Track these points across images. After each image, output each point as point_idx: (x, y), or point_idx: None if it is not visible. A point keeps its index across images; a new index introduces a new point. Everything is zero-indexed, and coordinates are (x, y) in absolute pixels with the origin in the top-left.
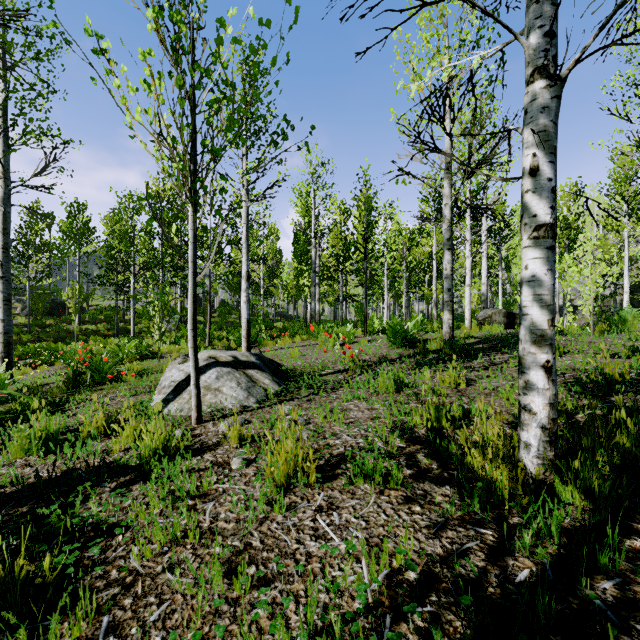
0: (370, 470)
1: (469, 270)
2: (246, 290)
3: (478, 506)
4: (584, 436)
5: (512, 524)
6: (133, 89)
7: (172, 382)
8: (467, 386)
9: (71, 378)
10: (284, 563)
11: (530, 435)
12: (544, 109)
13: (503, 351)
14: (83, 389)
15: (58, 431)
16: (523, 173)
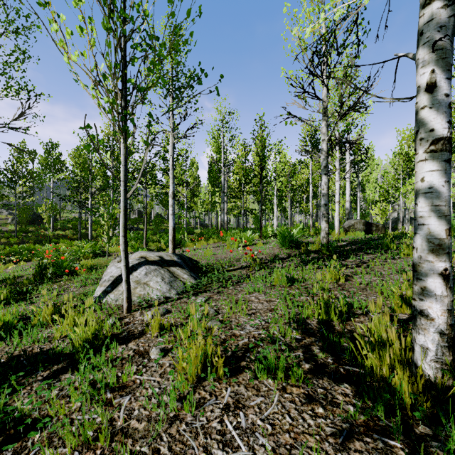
0: (272, 365)
1: (338, 191)
2: (172, 205)
3: (382, 413)
4: None
5: (419, 434)
6: (68, 32)
7: (111, 277)
8: (345, 281)
9: (38, 272)
10: None
11: (427, 339)
12: (441, 28)
13: (368, 252)
14: (46, 281)
15: (12, 320)
16: (418, 91)
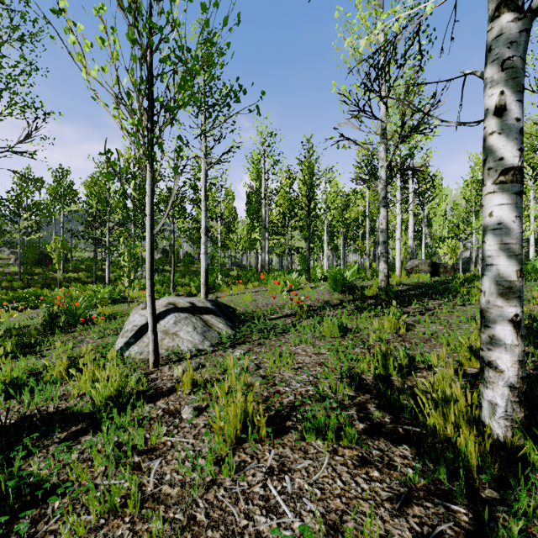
0: (322, 424)
1: (399, 226)
2: (204, 243)
3: (445, 476)
4: None
5: (485, 499)
6: (88, 45)
7: (134, 326)
8: (406, 331)
9: (48, 321)
10: None
11: (496, 394)
12: (512, 44)
13: (434, 297)
14: (58, 331)
15: (21, 375)
16: (486, 115)
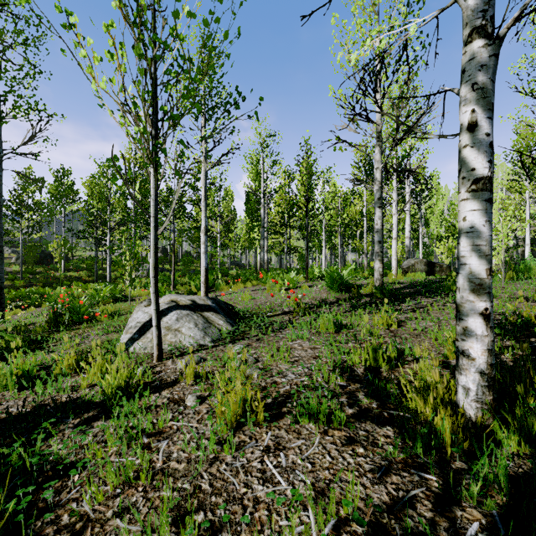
0: (314, 409)
1: (395, 225)
2: (204, 242)
3: (421, 450)
4: (517, 379)
5: (455, 469)
6: (97, 58)
7: (138, 323)
8: (398, 327)
9: (53, 318)
10: (232, 509)
11: (469, 379)
12: (482, 67)
13: (427, 295)
14: (62, 328)
15: (33, 368)
16: (461, 129)
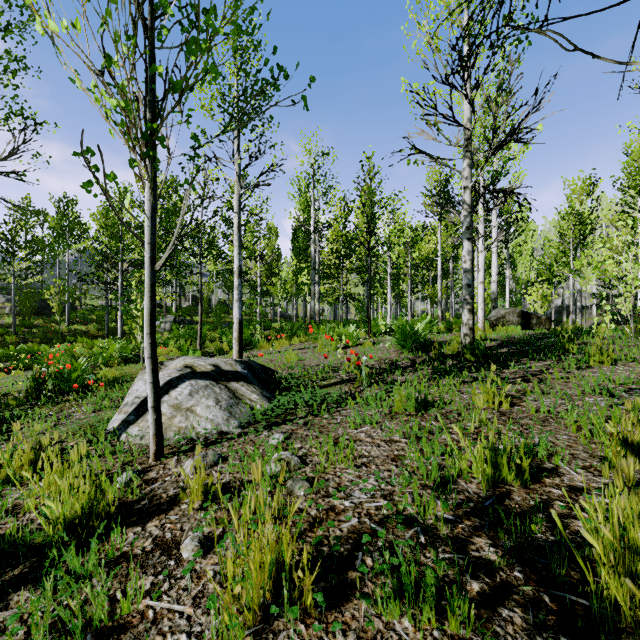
0: (409, 585)
1: (482, 266)
2: (238, 287)
3: None
4: None
5: None
6: None
7: (136, 398)
8: (510, 406)
9: (33, 387)
10: None
11: None
12: None
13: (535, 357)
14: (44, 401)
15: None
16: None
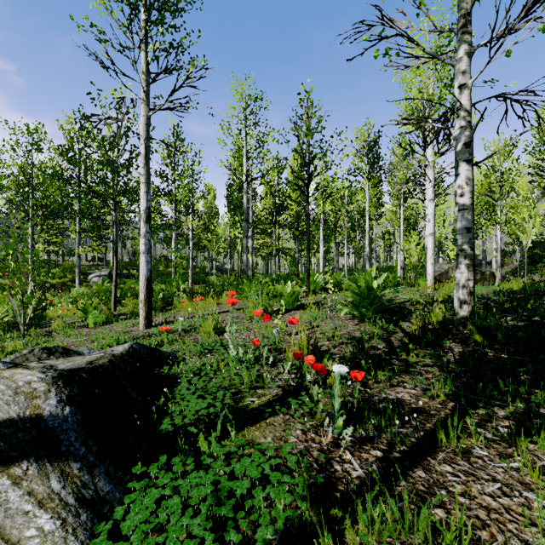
0: None
1: (432, 216)
2: (145, 235)
3: None
4: None
5: None
6: None
7: None
8: None
9: None
10: None
11: None
12: None
13: None
14: None
15: None
16: None
